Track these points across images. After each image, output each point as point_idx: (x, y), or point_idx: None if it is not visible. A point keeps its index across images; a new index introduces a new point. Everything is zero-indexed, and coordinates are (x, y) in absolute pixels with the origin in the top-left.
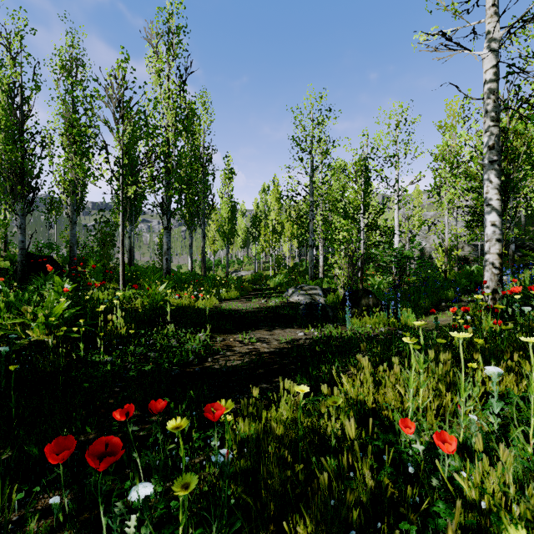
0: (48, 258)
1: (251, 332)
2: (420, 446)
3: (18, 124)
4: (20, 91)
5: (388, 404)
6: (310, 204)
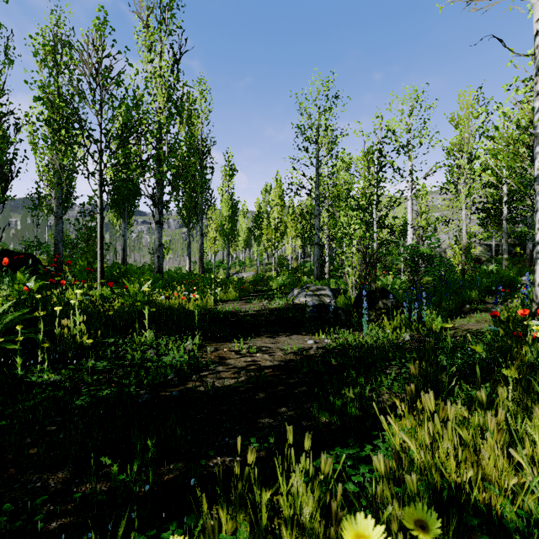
0: (28, 255)
1: (250, 339)
2: None
3: None
4: None
5: (491, 484)
6: (316, 198)
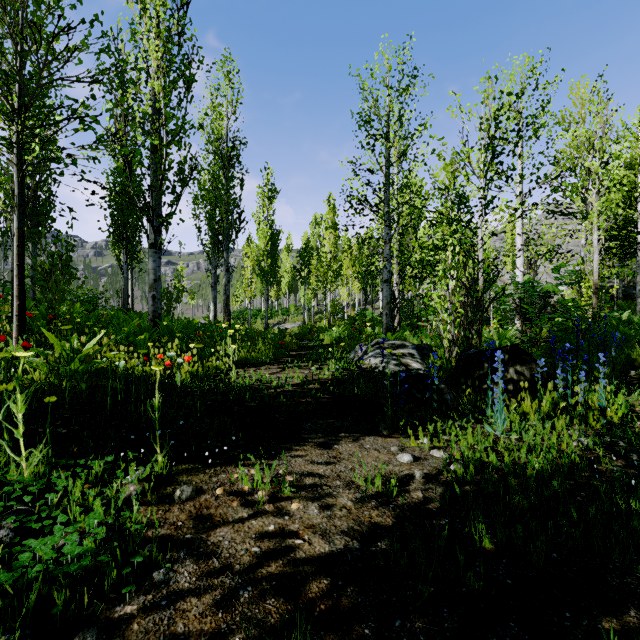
0: None
1: (281, 454)
2: None
3: None
4: None
5: None
6: (386, 217)
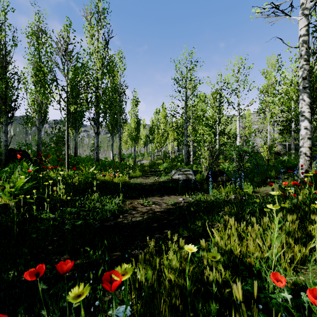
0: (23, 151)
1: (149, 198)
2: (288, 295)
3: (3, 67)
4: (4, 46)
5: (251, 253)
6: (185, 118)
